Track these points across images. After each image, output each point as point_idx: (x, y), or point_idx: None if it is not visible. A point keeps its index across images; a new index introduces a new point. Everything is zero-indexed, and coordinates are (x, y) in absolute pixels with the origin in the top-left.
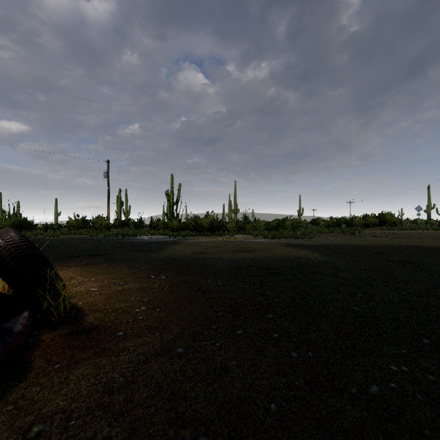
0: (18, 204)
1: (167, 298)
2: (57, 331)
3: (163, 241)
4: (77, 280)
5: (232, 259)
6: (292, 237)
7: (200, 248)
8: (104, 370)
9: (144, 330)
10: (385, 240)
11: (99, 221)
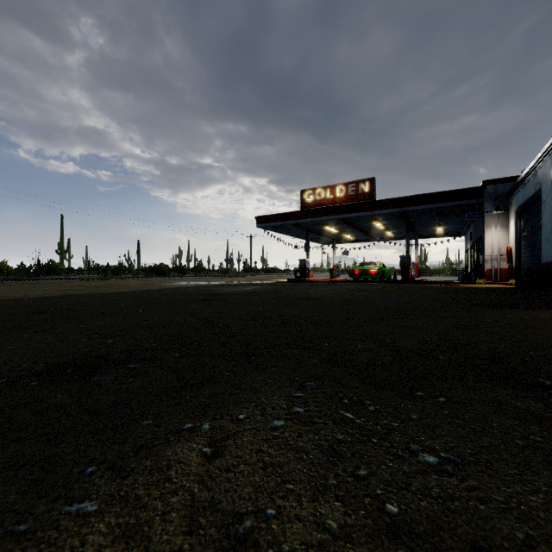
0: None
1: None
2: None
3: None
4: None
5: None
6: None
7: None
8: None
9: None
10: None
11: None
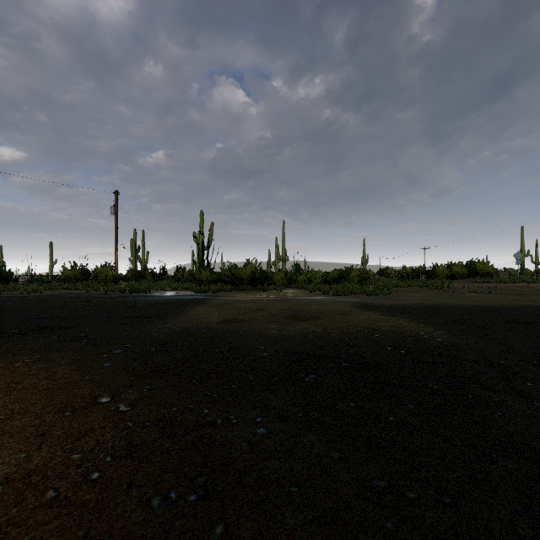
0: (0, 249)
1: None
2: None
3: (183, 300)
4: None
5: (283, 337)
6: (362, 293)
7: (233, 312)
8: None
9: None
10: (493, 297)
11: (103, 272)
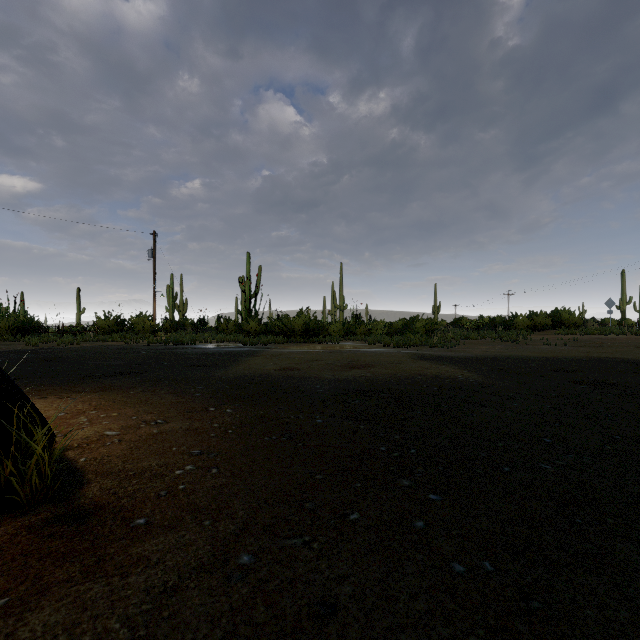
0: (22, 297)
1: (231, 449)
2: (27, 516)
3: (234, 352)
4: (88, 416)
5: (337, 380)
6: (426, 345)
7: (289, 362)
8: (92, 613)
9: (185, 513)
10: (564, 349)
11: (140, 322)
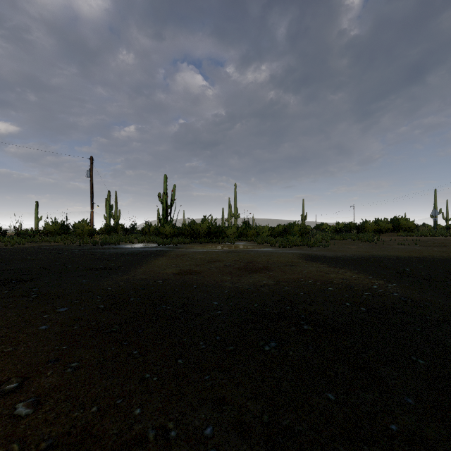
0: None
1: None
2: None
3: (146, 251)
4: None
5: (237, 290)
6: (304, 245)
7: (190, 263)
8: None
9: None
10: (420, 249)
11: (80, 227)
